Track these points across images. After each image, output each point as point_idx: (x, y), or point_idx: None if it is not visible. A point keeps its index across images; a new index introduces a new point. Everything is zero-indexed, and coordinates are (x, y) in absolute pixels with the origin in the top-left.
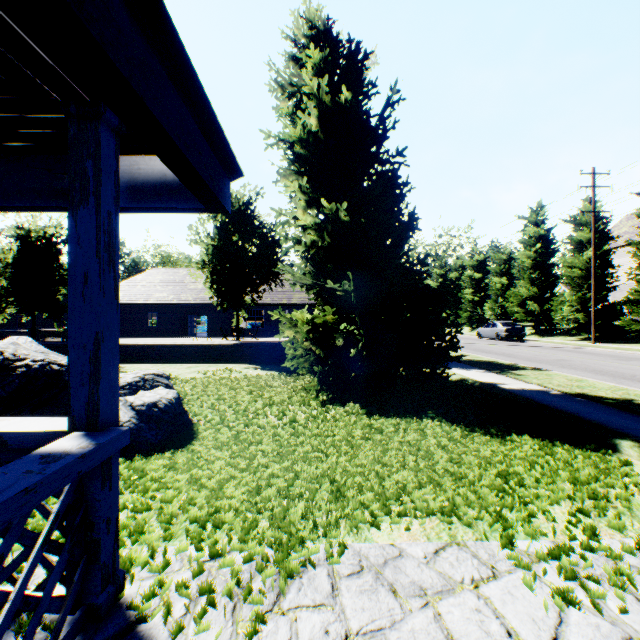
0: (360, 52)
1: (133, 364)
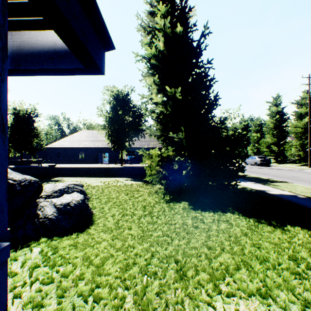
0: (187, 7)
1: (69, 177)
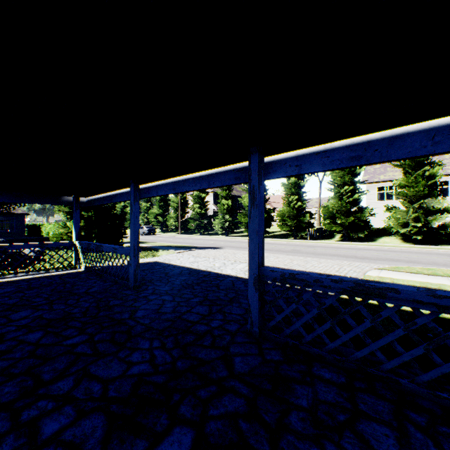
0: None
1: None
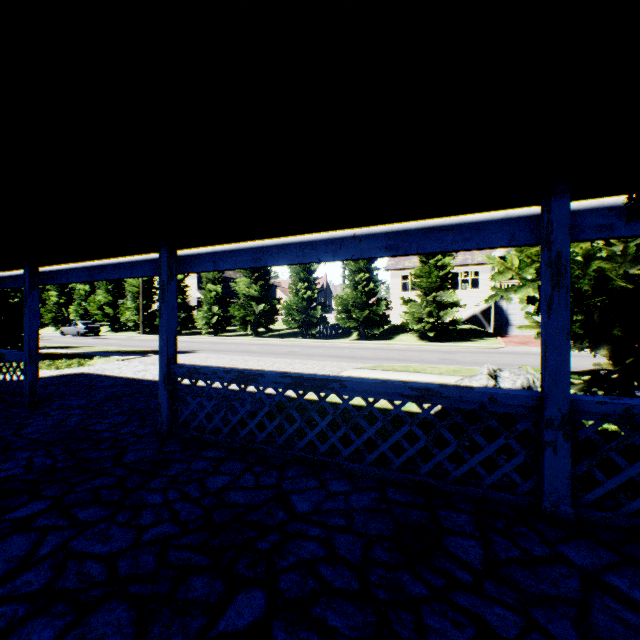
0: None
1: None
